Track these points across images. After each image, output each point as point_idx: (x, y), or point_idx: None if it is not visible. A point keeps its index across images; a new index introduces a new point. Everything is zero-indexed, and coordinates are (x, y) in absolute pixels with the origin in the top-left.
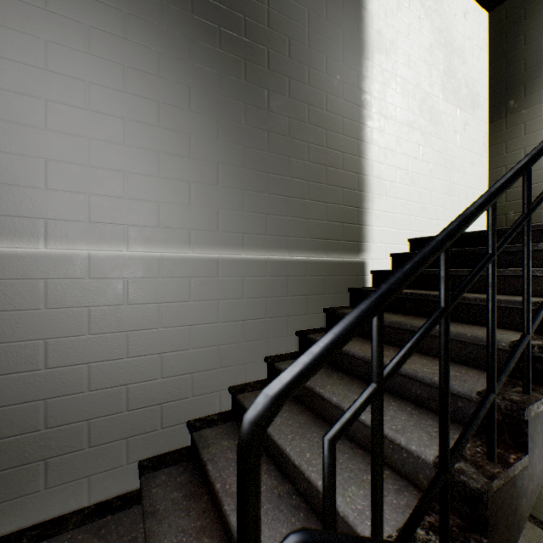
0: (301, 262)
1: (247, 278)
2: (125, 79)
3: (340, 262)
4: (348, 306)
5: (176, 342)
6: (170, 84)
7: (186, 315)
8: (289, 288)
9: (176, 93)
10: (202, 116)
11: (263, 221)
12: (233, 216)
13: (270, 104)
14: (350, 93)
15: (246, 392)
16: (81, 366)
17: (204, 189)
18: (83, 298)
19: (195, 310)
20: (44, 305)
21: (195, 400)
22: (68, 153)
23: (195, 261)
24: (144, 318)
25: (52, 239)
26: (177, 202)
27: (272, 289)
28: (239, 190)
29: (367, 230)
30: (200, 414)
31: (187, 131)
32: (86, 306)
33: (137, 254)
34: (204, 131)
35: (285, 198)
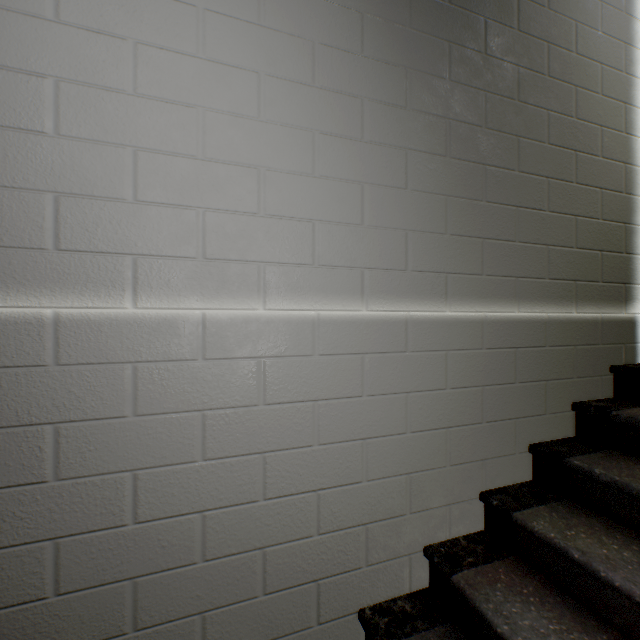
0: (536, 322)
1: (452, 353)
2: (261, 2)
3: (597, 320)
4: (613, 399)
5: (340, 469)
6: (332, 10)
7: (356, 420)
8: (518, 369)
9: (341, 26)
10: (381, 66)
11: (477, 251)
12: (430, 243)
13: (487, 43)
14: (613, 21)
15: (465, 568)
16: (189, 516)
17: (385, 196)
18: (194, 394)
19: (370, 411)
20: (132, 408)
21: (370, 572)
22: (169, 136)
23: (370, 325)
24: (290, 428)
25: (144, 291)
26: (342, 220)
27: (491, 371)
28: (440, 196)
29: (639, 262)
30: (378, 596)
31: (358, 94)
32: (199, 409)
33: (278, 315)
34: (384, 92)
35: (511, 208)
